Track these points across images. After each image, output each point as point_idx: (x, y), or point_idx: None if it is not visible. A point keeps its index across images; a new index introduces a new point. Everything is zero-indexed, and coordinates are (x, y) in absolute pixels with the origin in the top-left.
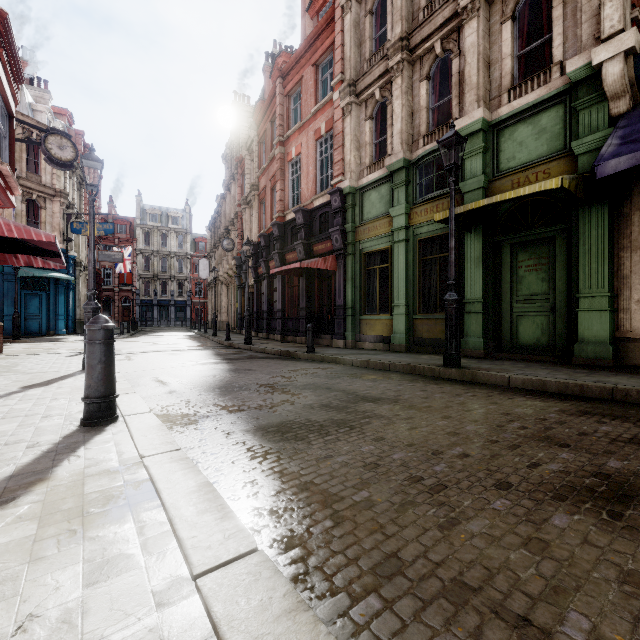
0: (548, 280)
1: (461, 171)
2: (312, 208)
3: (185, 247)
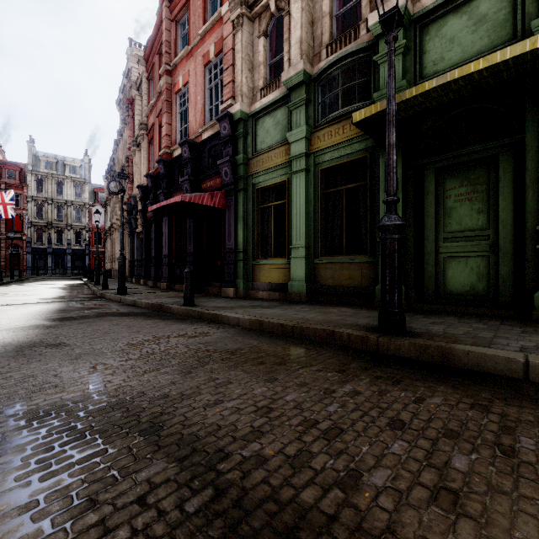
0: (486, 211)
1: (373, 82)
2: (200, 141)
3: (83, 196)
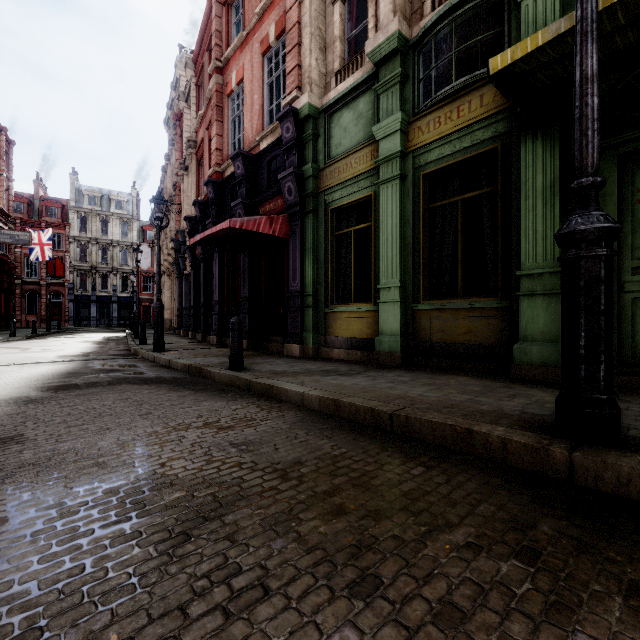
0: None
1: (508, 34)
2: (257, 152)
3: (131, 235)
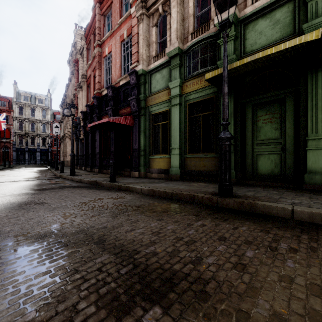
0: (279, 129)
1: (217, 55)
2: (118, 86)
3: (47, 117)
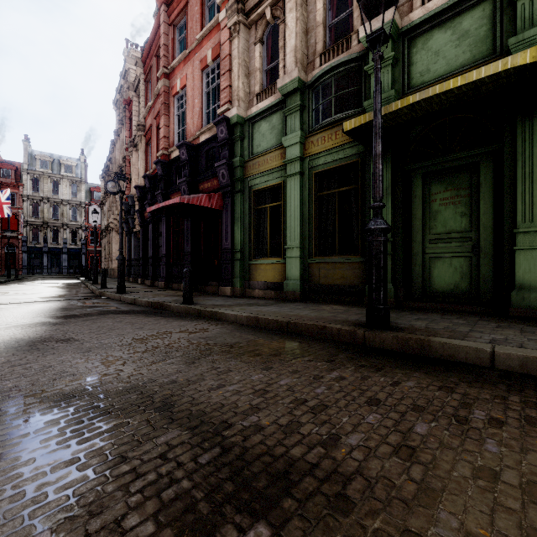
0: (469, 215)
1: (364, 91)
2: (198, 143)
3: (79, 195)
